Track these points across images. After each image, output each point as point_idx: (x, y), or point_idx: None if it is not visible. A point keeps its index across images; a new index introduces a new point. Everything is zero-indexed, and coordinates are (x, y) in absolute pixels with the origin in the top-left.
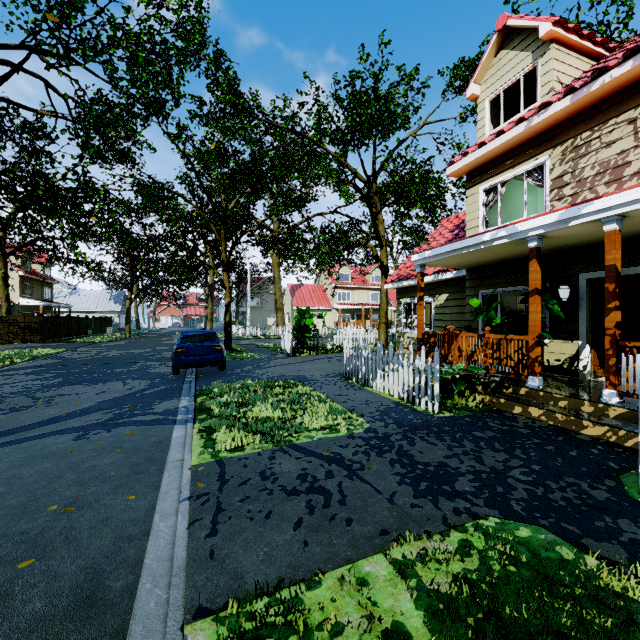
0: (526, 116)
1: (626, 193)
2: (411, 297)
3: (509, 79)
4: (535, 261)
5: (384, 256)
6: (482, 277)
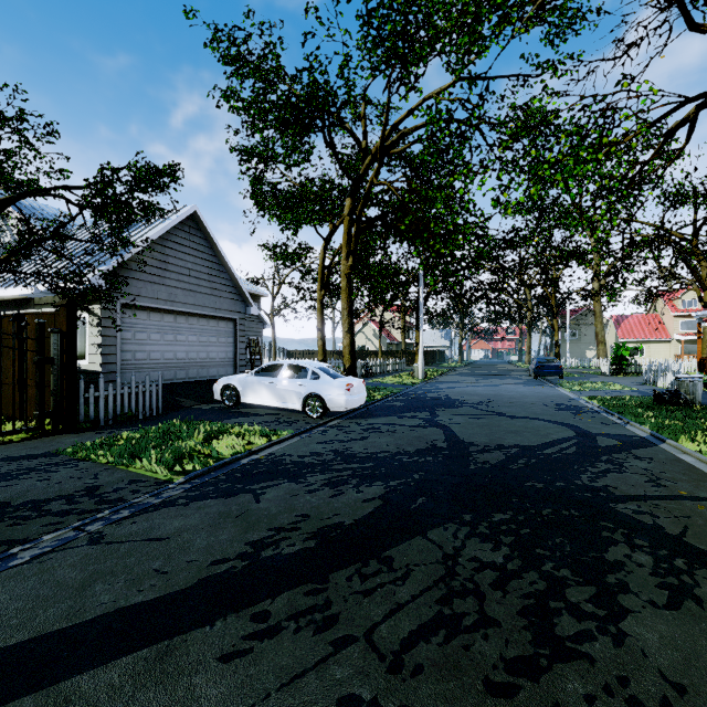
0: None
1: None
2: None
3: None
4: None
5: (706, 297)
6: None
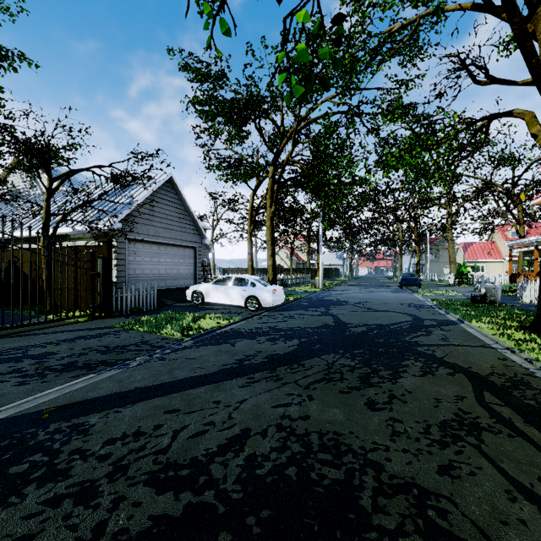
0: None
1: None
2: (529, 256)
3: None
4: (535, 249)
5: (521, 231)
6: None
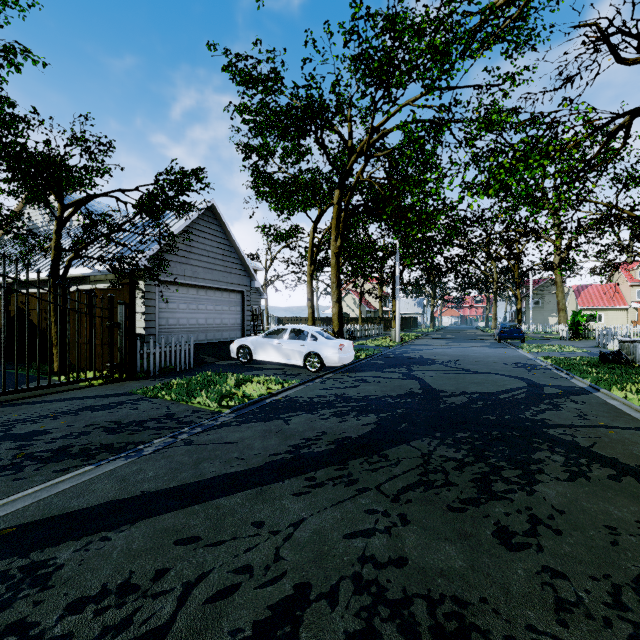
0: None
1: None
2: None
3: None
4: None
5: None
6: None
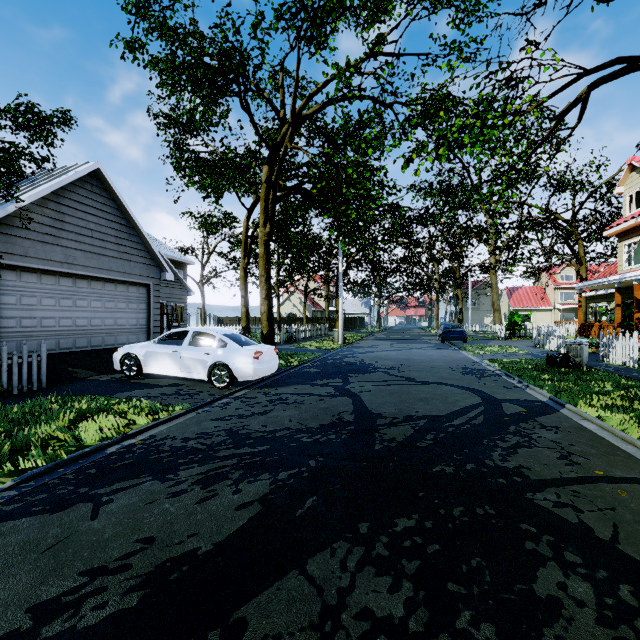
0: (635, 216)
1: (633, 273)
2: (596, 303)
3: (636, 188)
4: (616, 293)
5: (583, 271)
6: (624, 293)
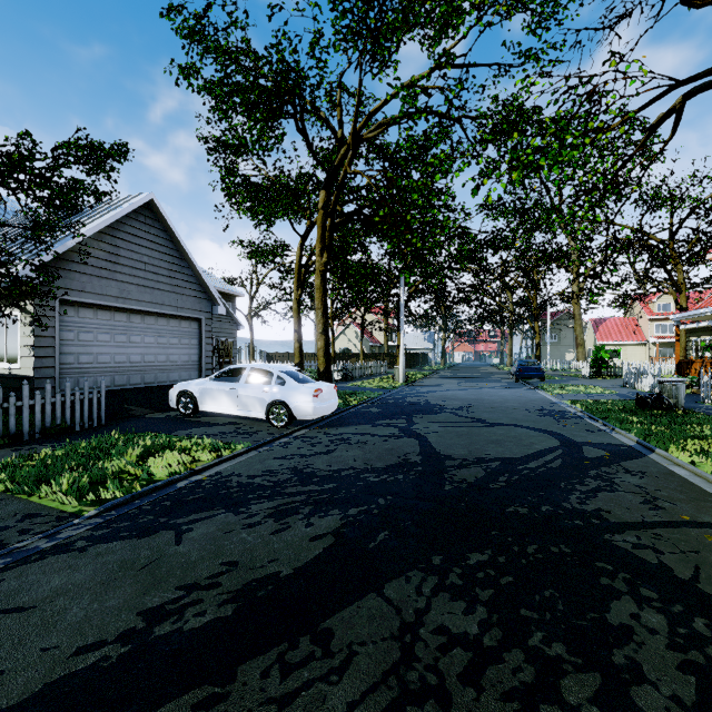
0: None
1: None
2: (697, 336)
3: None
4: None
5: (683, 300)
6: None
